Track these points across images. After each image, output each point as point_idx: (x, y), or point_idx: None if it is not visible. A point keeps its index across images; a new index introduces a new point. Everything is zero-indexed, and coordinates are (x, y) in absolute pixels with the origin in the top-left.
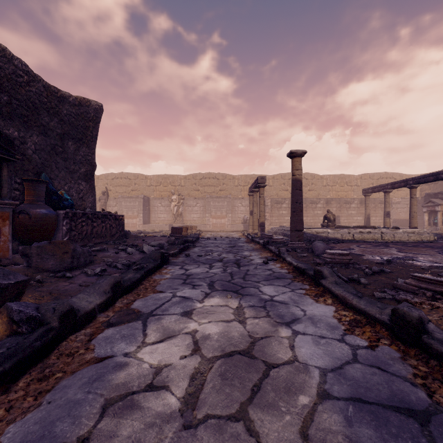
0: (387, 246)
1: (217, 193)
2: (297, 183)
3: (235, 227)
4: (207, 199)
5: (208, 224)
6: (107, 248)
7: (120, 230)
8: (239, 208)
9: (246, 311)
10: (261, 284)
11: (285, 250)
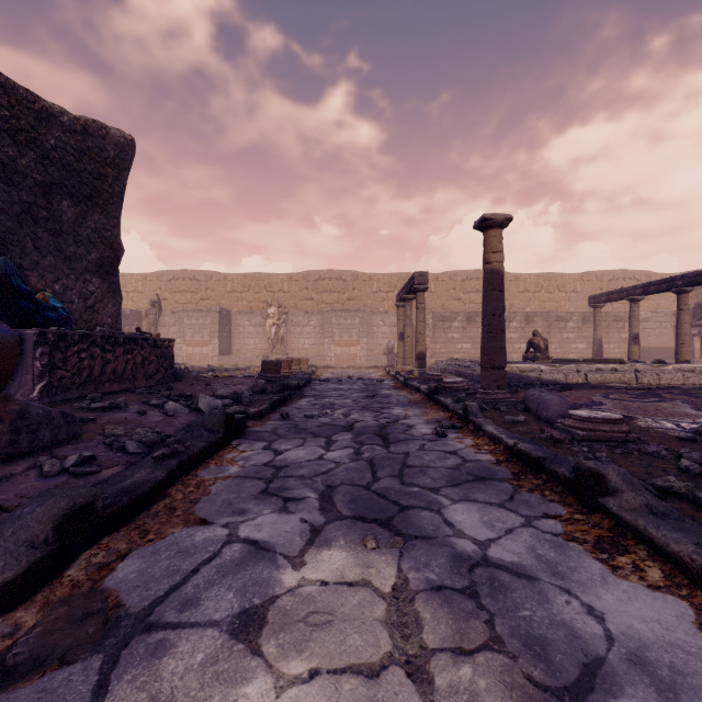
0: (661, 397)
1: (342, 304)
2: (496, 278)
3: (374, 360)
4: (326, 314)
5: (328, 356)
6: (125, 402)
7: (166, 366)
8: (379, 329)
9: (425, 615)
10: (445, 496)
11: (478, 409)
